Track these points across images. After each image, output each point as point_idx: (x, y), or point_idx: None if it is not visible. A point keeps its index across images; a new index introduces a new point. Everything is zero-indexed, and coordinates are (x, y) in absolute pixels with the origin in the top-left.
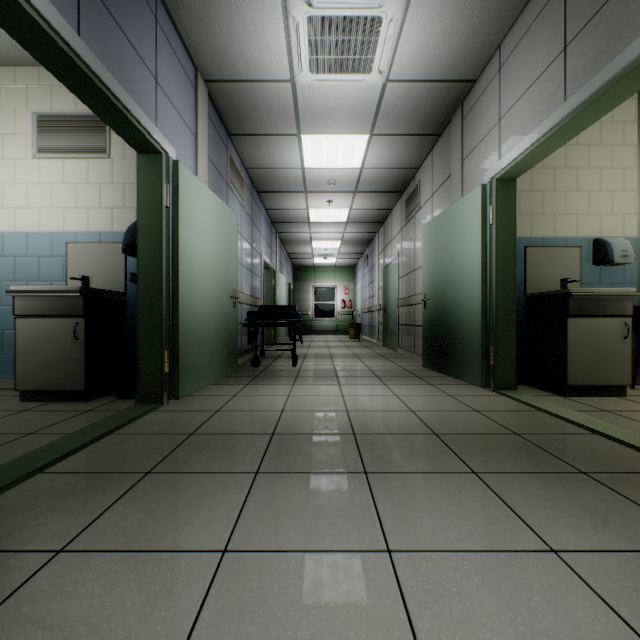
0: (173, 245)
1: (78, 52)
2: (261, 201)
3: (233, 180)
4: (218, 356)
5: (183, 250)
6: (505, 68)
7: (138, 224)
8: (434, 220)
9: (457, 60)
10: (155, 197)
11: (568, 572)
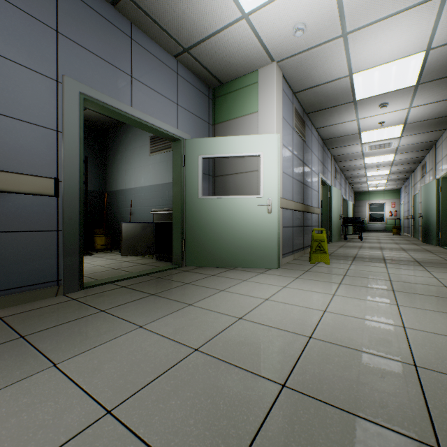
0: (330, 206)
1: (324, 179)
2: (342, 173)
3: (336, 175)
4: (337, 234)
5: (332, 207)
6: (442, 144)
7: (322, 202)
8: (424, 185)
9: (425, 139)
10: (326, 195)
11: (406, 253)
